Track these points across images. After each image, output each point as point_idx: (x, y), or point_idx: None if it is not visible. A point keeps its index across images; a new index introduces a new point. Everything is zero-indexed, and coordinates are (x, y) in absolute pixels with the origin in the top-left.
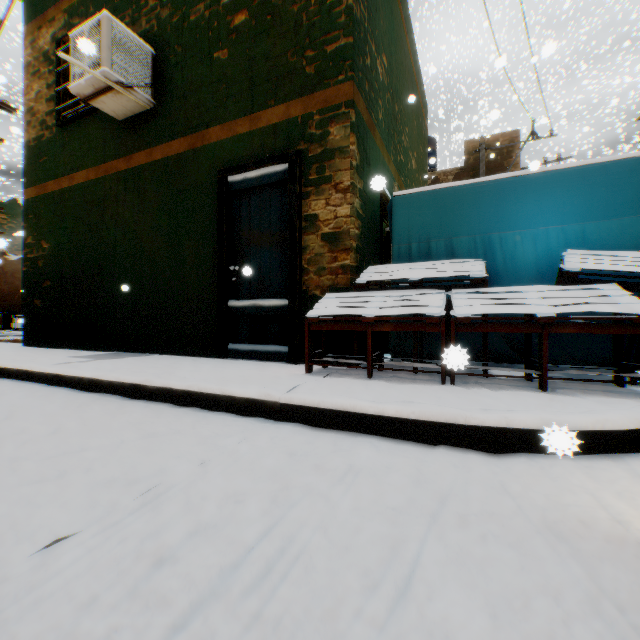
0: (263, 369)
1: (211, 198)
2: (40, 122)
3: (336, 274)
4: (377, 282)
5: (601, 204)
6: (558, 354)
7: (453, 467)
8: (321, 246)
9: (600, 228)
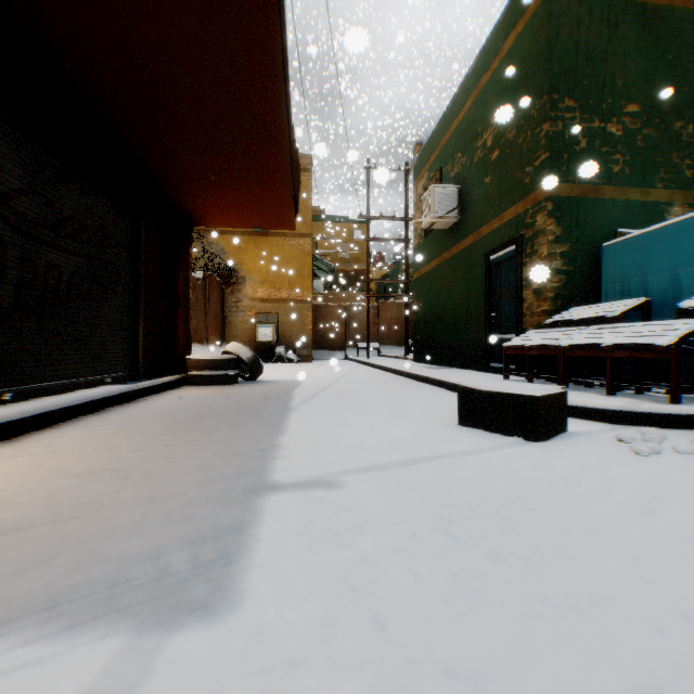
0: (488, 376)
1: (482, 271)
2: (418, 235)
3: (539, 316)
4: None
5: None
6: None
7: None
8: (532, 298)
9: None
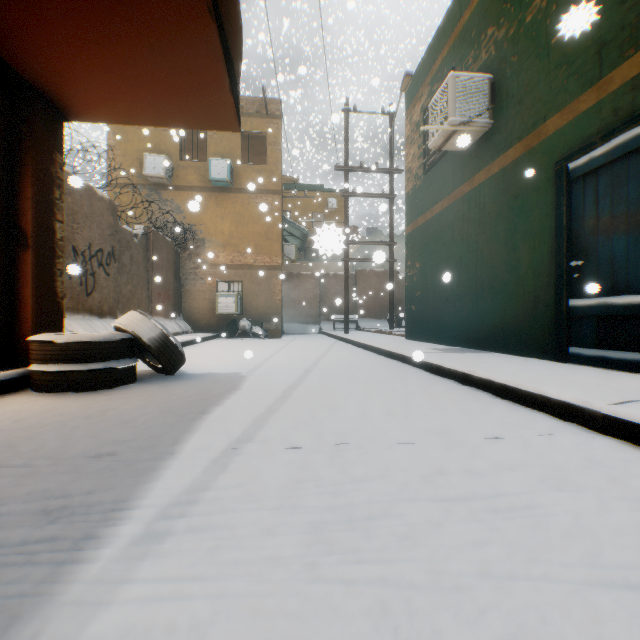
0: (604, 378)
1: (547, 193)
2: (413, 176)
3: None
4: None
5: None
6: None
7: None
8: None
9: None
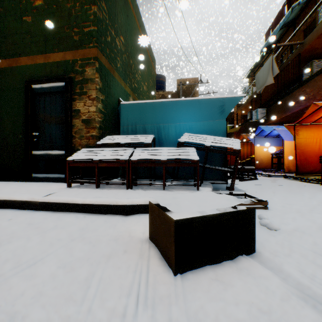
0: (46, 186)
1: (22, 95)
2: None
3: (89, 139)
4: (116, 143)
5: (198, 115)
6: (184, 175)
7: (103, 222)
8: (82, 125)
9: (198, 125)
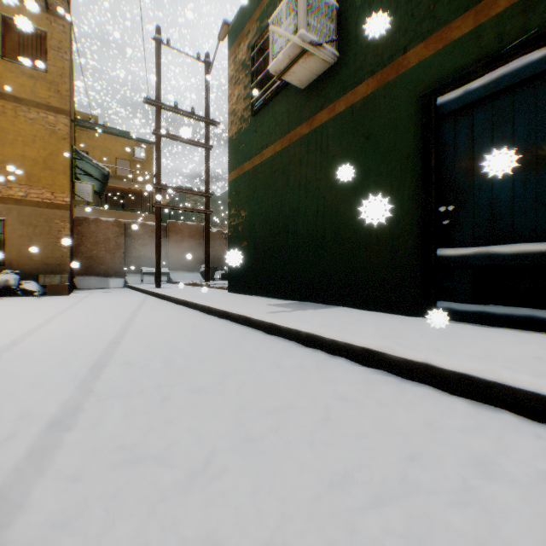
0: (541, 345)
1: (409, 132)
2: (238, 119)
3: None
4: None
5: None
6: None
7: None
8: None
9: None
